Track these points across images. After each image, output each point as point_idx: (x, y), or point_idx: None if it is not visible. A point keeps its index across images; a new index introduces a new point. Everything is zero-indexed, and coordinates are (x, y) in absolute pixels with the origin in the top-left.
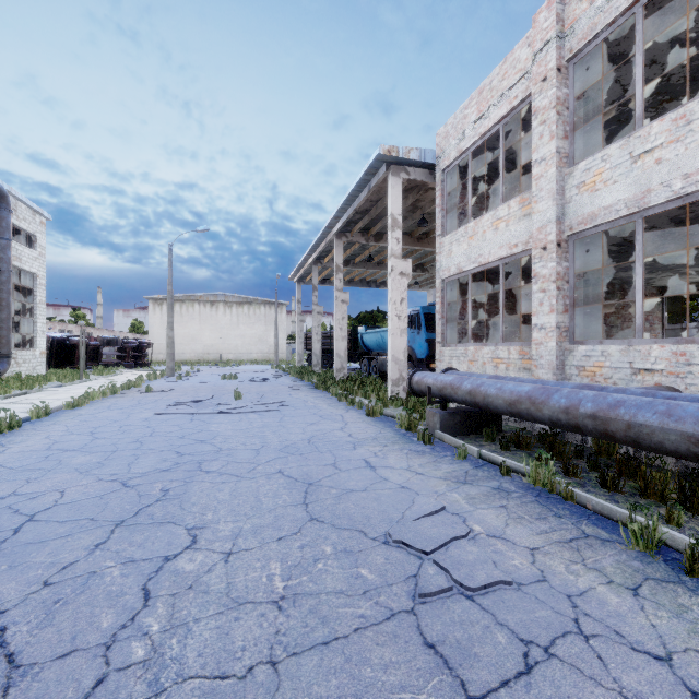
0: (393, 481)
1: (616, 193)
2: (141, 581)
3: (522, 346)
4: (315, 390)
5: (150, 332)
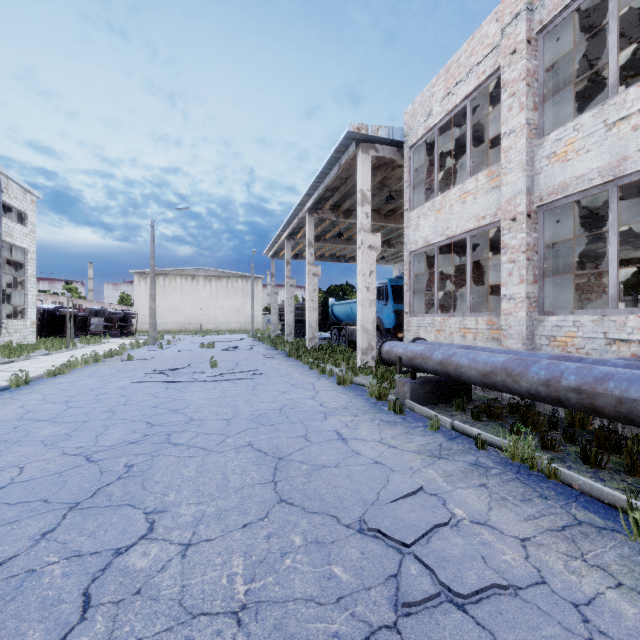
0: (366, 455)
1: (589, 162)
2: (83, 583)
3: (490, 317)
4: (287, 358)
5: (135, 304)
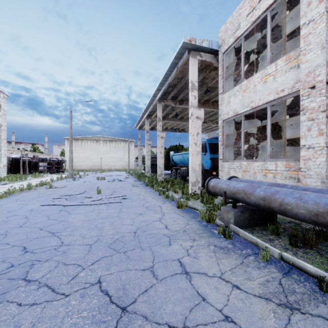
0: (213, 303)
1: None
2: None
3: (288, 161)
4: (146, 187)
5: (66, 155)
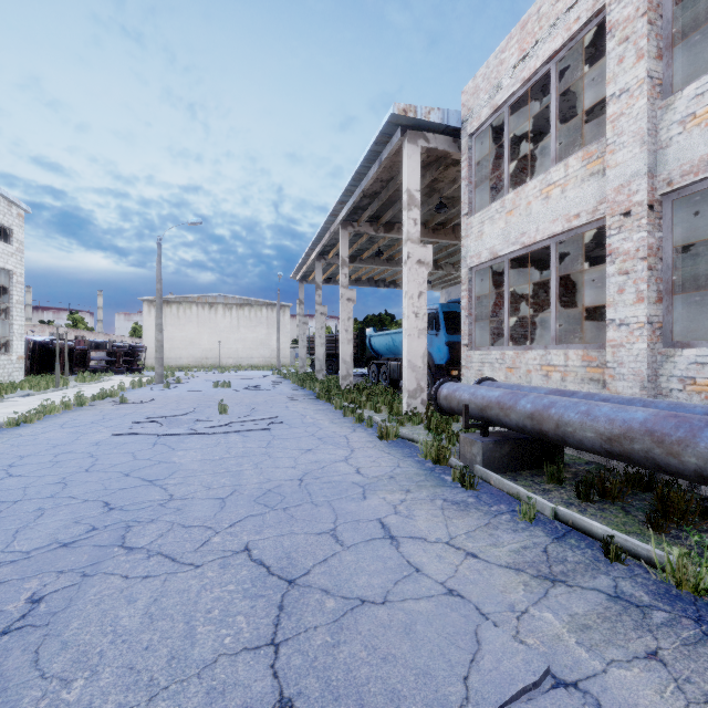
0: (431, 574)
1: None
2: None
3: (587, 350)
4: (316, 401)
5: (145, 336)
